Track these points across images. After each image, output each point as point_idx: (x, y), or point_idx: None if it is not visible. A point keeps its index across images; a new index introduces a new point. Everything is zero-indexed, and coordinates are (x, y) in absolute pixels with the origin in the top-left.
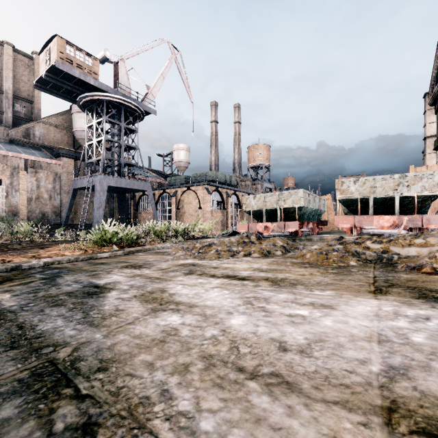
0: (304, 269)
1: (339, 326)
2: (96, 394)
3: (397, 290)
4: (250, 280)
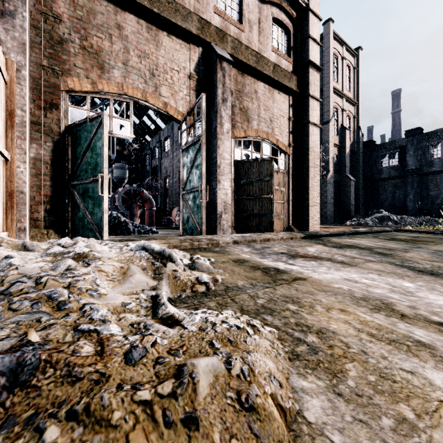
0: (330, 322)
1: (350, 274)
2: (442, 278)
3: (285, 277)
4: (432, 321)
